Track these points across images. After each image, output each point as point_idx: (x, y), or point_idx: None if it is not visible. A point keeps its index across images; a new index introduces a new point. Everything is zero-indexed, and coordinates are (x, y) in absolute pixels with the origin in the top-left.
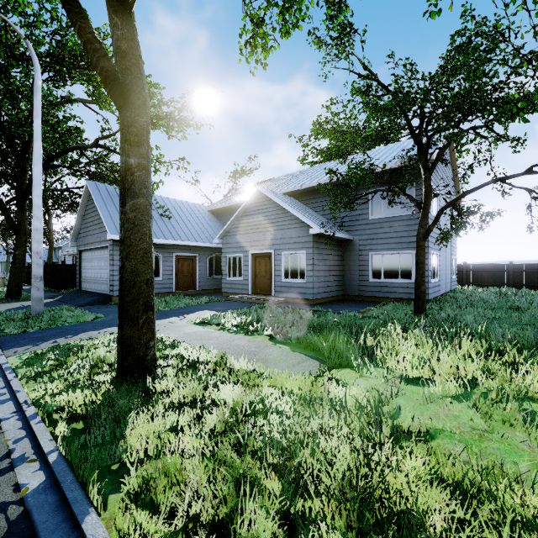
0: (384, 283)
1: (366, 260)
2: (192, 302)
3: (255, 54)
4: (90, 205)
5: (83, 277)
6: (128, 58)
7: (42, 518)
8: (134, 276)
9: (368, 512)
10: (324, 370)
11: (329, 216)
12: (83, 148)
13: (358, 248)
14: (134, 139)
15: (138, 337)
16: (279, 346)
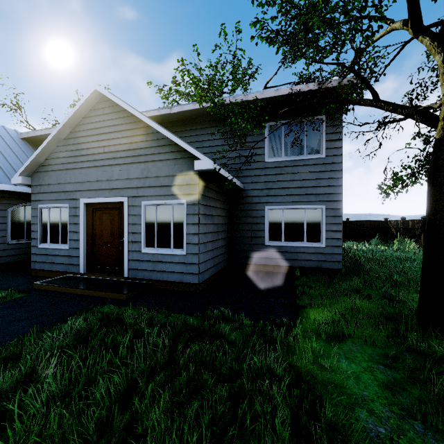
0: (286, 248)
1: (262, 216)
2: None
3: None
4: None
5: None
6: None
7: None
8: None
9: None
10: None
11: (209, 155)
12: None
13: (250, 200)
14: None
15: None
16: None
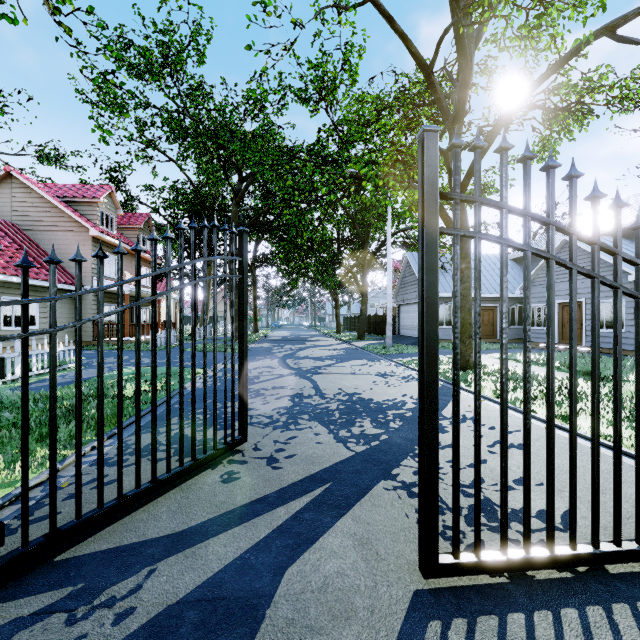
0: None
1: None
2: (493, 346)
3: (547, 151)
4: (407, 270)
5: (401, 325)
6: (461, 219)
7: (449, 386)
8: (464, 321)
9: (558, 396)
10: (583, 379)
11: None
12: (405, 230)
13: None
14: (464, 256)
15: (465, 350)
16: (561, 372)
